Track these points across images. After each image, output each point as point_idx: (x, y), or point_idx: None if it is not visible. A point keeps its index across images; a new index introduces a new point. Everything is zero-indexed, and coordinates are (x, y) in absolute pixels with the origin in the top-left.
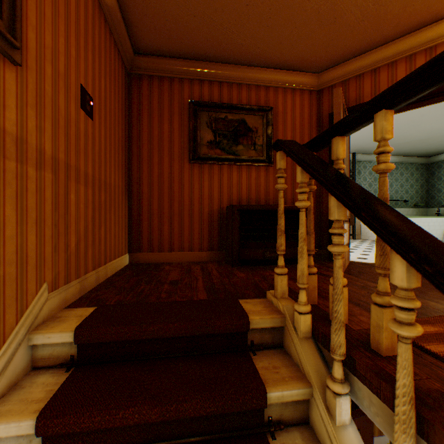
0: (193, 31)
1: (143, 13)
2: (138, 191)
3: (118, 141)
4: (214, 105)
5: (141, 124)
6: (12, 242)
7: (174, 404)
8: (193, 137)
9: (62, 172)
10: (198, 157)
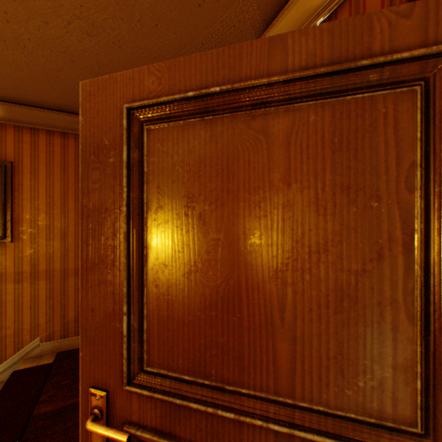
0: None
1: None
2: None
3: None
4: None
5: None
6: (12, 318)
7: None
8: None
9: (58, 276)
10: None
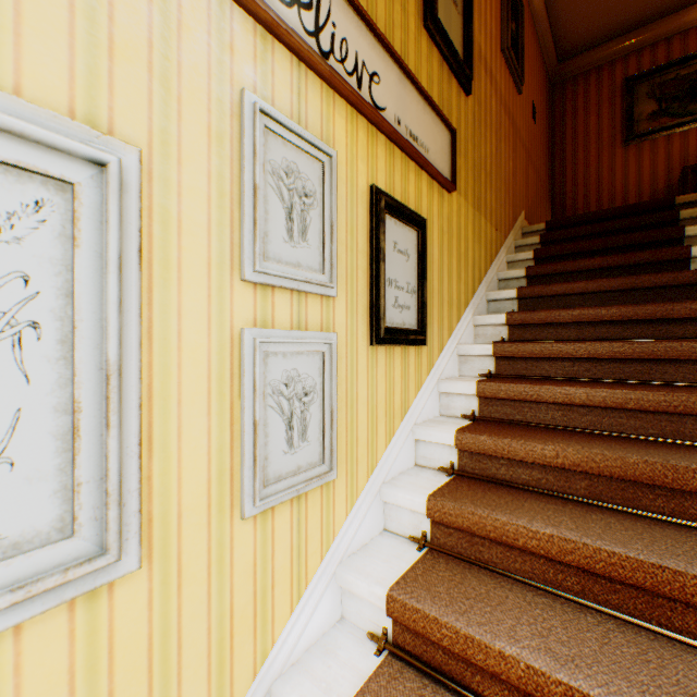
0: (625, 7)
1: (571, 23)
2: (559, 194)
3: (544, 147)
4: (656, 70)
5: (563, 128)
6: (517, 178)
7: (610, 223)
8: (626, 118)
9: (526, 155)
10: (632, 137)
